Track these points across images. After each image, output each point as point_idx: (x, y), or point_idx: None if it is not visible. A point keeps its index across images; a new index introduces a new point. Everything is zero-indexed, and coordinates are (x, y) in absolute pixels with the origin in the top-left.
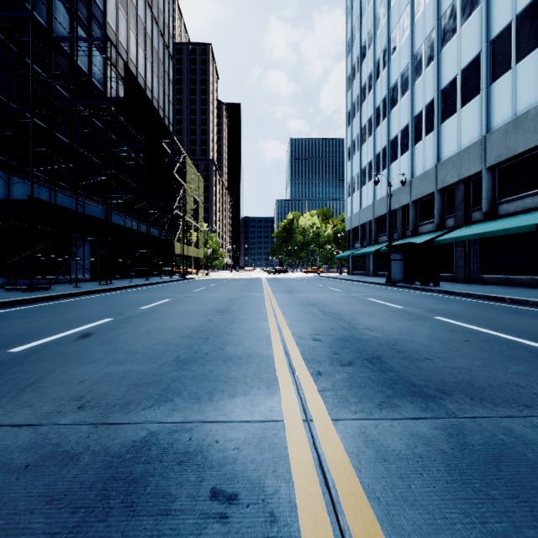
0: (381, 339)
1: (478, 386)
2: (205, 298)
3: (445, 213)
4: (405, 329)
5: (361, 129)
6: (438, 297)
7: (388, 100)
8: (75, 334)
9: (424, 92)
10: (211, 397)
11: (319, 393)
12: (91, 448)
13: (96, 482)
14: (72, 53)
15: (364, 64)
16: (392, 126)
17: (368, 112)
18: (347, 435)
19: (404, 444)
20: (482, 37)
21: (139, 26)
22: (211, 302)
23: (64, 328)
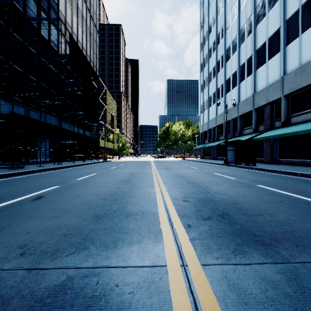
0: (226, 200)
1: (298, 235)
2: (116, 173)
3: (259, 122)
4: (240, 193)
5: (209, 73)
6: (256, 172)
7: (225, 56)
8: (32, 197)
9: (246, 52)
10: (115, 245)
11: (190, 242)
12: (21, 292)
13: None
14: (38, 27)
15: (210, 35)
16: (227, 72)
17: (213, 63)
18: (214, 279)
19: (258, 287)
20: (280, 18)
21: (79, 13)
22: (120, 175)
23: (26, 192)
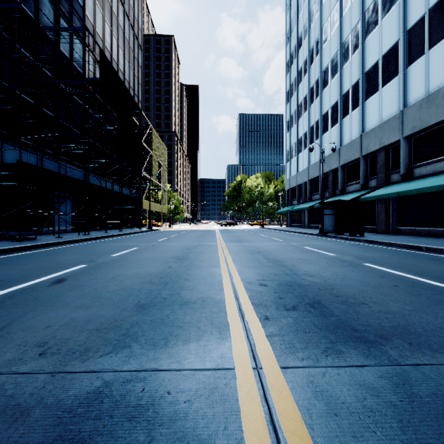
0: (319, 284)
1: (414, 331)
2: (167, 246)
3: (369, 175)
4: (340, 274)
5: (298, 105)
6: (364, 246)
7: (321, 81)
8: (50, 279)
9: (351, 75)
10: (166, 342)
11: (267, 339)
12: (43, 401)
13: (42, 442)
14: (56, 41)
15: (300, 51)
16: (323, 103)
17: (304, 91)
18: (296, 384)
19: (353, 395)
20: (399, 28)
21: (113, 19)
22: (172, 250)
23: (42, 274)
